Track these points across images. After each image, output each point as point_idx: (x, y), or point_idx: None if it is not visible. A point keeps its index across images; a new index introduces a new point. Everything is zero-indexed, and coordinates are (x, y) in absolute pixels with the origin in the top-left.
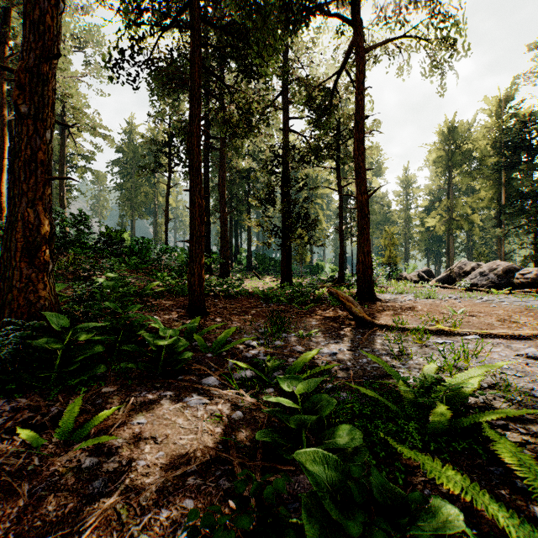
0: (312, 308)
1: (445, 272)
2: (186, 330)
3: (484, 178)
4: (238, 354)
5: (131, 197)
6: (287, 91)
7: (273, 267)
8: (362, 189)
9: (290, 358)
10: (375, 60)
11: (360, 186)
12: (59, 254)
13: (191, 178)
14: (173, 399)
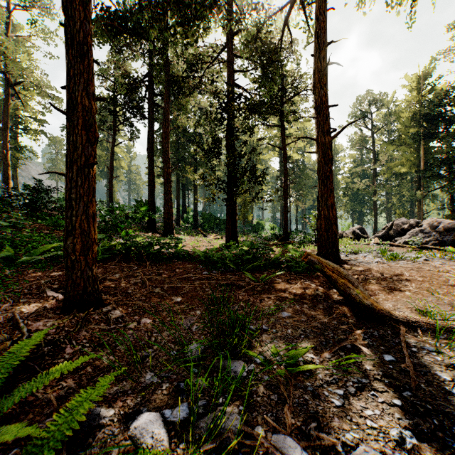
0: (270, 279)
1: (383, 230)
2: None
3: (406, 146)
4: None
5: None
6: (232, 42)
7: (218, 225)
8: (325, 129)
9: None
10: None
11: (322, 125)
12: None
13: (69, 60)
14: None
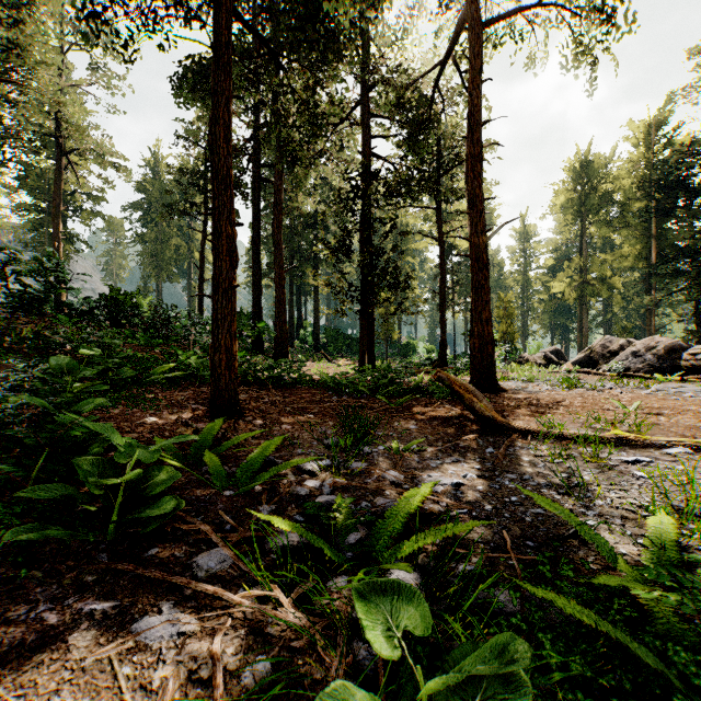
0: (407, 403)
1: (583, 353)
2: (194, 444)
3: (629, 228)
4: (282, 489)
5: (156, 251)
6: (369, 98)
7: (349, 347)
8: (479, 227)
9: (379, 497)
10: (496, 44)
11: (475, 223)
12: (29, 322)
13: (215, 193)
14: (108, 625)
